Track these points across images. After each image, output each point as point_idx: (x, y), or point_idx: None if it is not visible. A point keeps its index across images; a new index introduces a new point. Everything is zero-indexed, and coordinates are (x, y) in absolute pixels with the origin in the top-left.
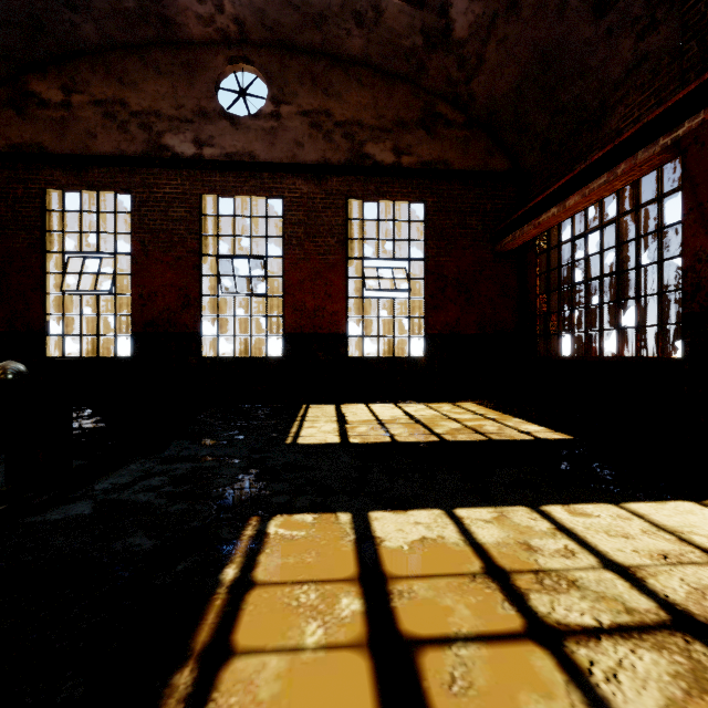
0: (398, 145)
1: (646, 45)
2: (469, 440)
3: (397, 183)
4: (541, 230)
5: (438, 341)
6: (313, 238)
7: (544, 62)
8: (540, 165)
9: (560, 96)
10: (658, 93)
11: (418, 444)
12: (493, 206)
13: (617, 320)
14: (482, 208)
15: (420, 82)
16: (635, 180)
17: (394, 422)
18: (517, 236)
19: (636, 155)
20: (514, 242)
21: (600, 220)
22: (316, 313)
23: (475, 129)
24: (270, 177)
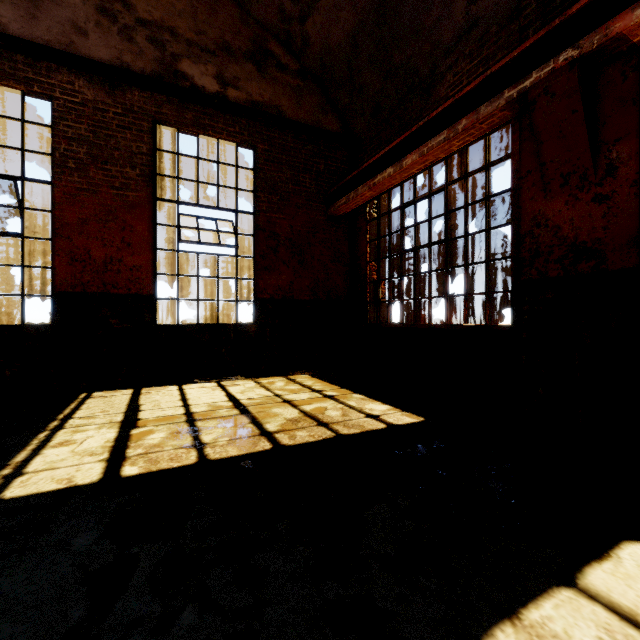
0: (223, 73)
1: (478, 9)
2: (313, 442)
3: (222, 117)
4: (375, 193)
5: (270, 306)
6: (103, 164)
7: (381, 12)
8: (370, 131)
9: (393, 56)
10: (487, 61)
11: (241, 462)
12: (327, 167)
13: (446, 287)
14: (316, 167)
15: (250, 7)
16: (464, 148)
17: (211, 415)
18: (351, 198)
19: (479, 109)
20: (348, 205)
21: (429, 188)
22: (108, 266)
23: (308, 81)
24: (28, 63)
